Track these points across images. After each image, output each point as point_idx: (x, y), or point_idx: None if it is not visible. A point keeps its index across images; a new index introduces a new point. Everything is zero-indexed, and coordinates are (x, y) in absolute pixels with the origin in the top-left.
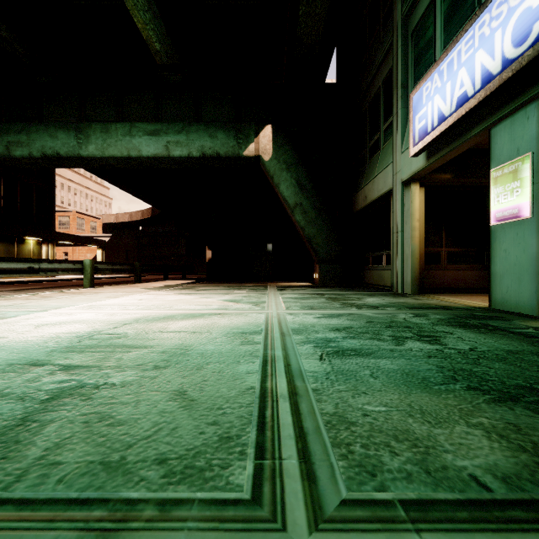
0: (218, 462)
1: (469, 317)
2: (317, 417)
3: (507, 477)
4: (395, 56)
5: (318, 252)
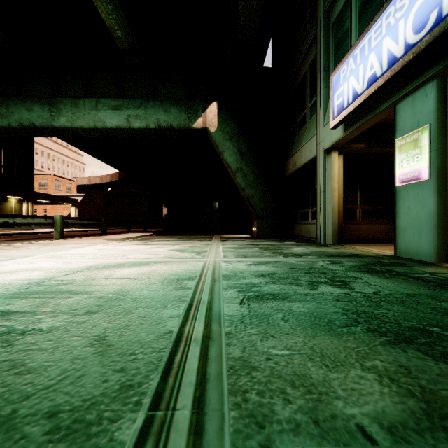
0: (110, 415)
1: (377, 263)
2: (223, 362)
3: (393, 426)
4: (319, 45)
5: (256, 209)
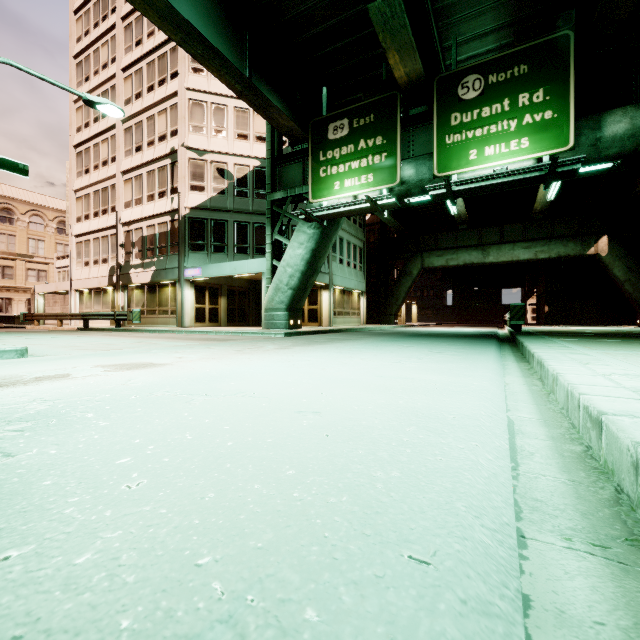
0: None
1: None
2: None
3: None
4: None
5: None
